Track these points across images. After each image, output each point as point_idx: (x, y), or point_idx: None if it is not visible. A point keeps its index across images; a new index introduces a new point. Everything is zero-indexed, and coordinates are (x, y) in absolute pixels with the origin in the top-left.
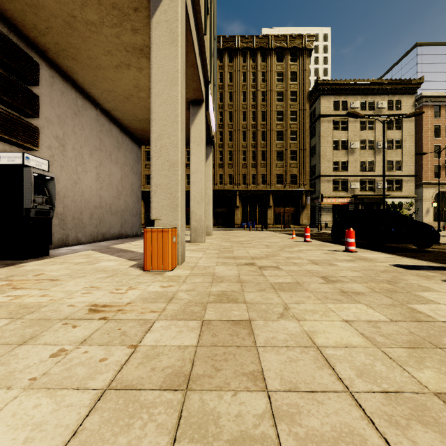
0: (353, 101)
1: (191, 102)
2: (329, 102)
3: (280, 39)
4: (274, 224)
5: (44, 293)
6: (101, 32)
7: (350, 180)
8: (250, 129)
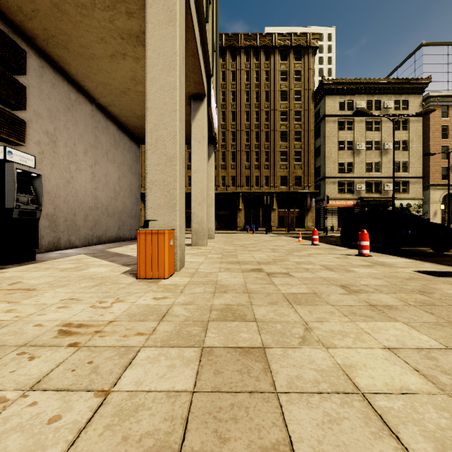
0: (359, 101)
1: (193, 97)
2: (335, 101)
3: (284, 37)
4: (278, 226)
5: (12, 308)
6: (93, 16)
7: (356, 181)
8: (253, 130)
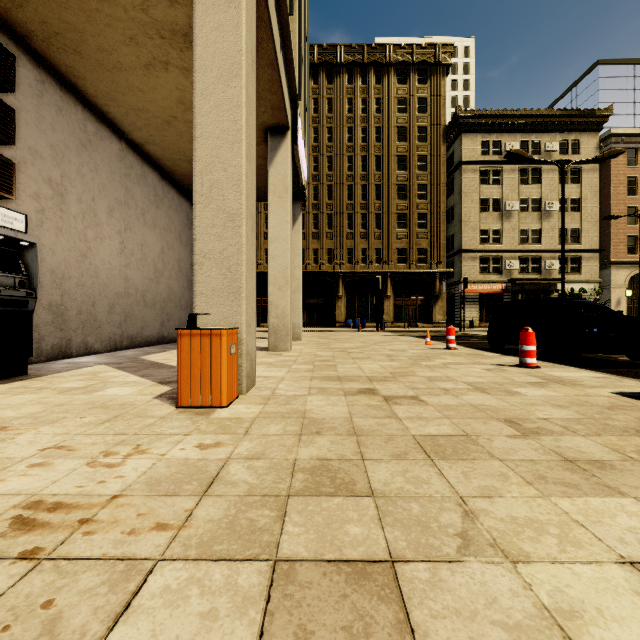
0: (510, 141)
1: (270, 130)
2: (475, 142)
3: (403, 50)
4: (394, 321)
5: None
6: (116, 1)
7: (506, 257)
8: (359, 183)
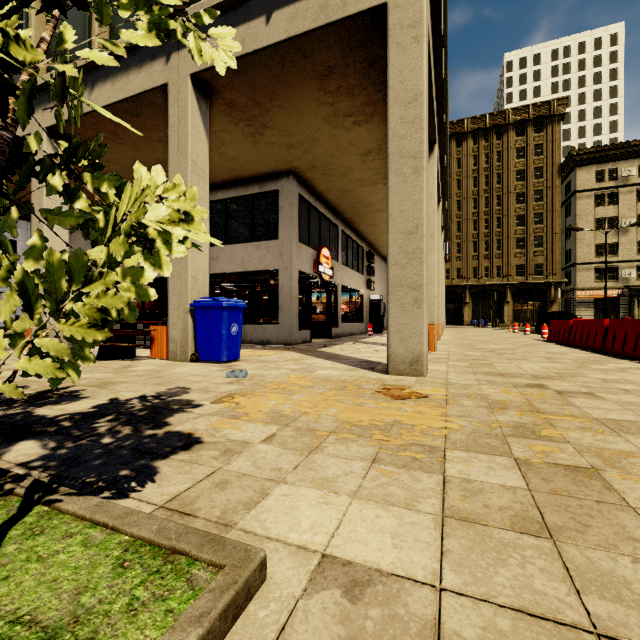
0: (626, 167)
1: None
2: (590, 173)
3: (520, 111)
4: (513, 321)
5: None
6: None
7: (622, 266)
8: (482, 217)
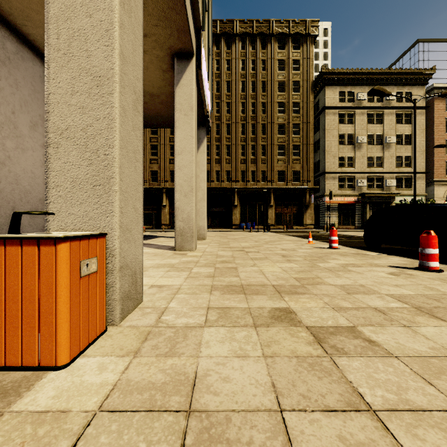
0: (360, 92)
1: (177, 55)
2: (335, 92)
3: (282, 24)
4: (276, 224)
5: None
6: None
7: (357, 177)
8: (249, 122)
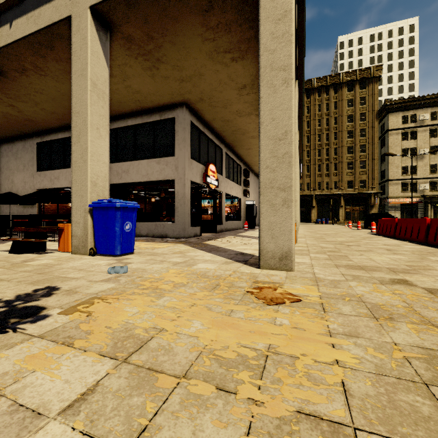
0: (422, 113)
1: None
2: (398, 117)
3: (350, 74)
4: (345, 220)
5: None
6: None
7: (419, 182)
8: (324, 147)
